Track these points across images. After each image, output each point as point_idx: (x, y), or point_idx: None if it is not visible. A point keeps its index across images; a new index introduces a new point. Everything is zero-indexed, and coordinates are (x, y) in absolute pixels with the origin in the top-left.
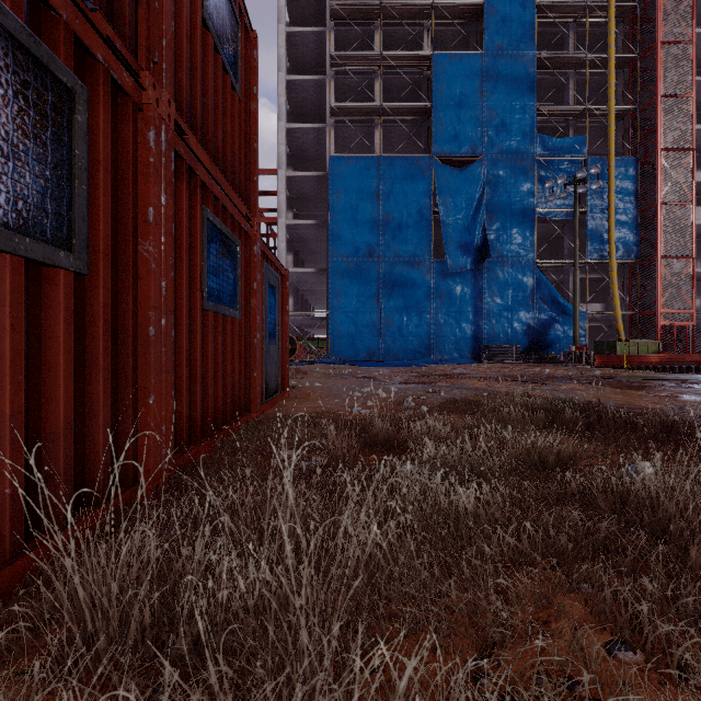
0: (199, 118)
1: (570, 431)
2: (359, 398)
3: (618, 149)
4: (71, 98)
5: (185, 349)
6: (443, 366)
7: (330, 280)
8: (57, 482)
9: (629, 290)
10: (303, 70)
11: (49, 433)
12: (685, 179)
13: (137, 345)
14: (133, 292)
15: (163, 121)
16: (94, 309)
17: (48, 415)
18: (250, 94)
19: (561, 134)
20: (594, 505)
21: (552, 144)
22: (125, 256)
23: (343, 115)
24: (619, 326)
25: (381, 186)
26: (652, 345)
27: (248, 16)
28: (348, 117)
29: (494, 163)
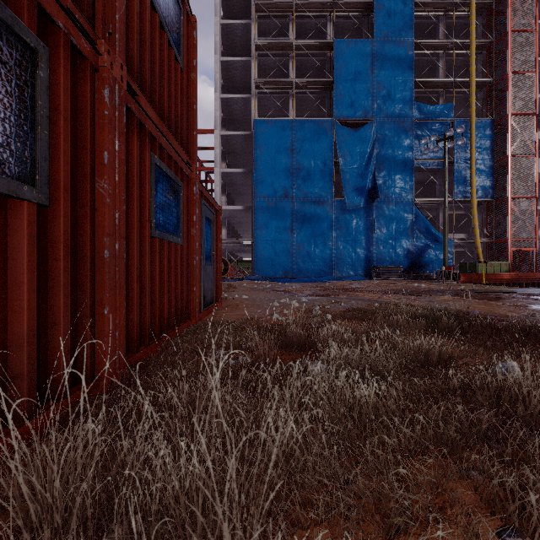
0: (148, 82)
1: (446, 334)
2: (277, 307)
3: (478, 114)
4: (34, 56)
5: (136, 269)
6: (342, 282)
7: (254, 216)
8: (21, 382)
9: (486, 223)
10: (234, 53)
11: (14, 340)
12: (529, 137)
13: (94, 265)
14: (90, 222)
15: (117, 81)
16: (56, 235)
17: (13, 325)
18: (190, 66)
19: (433, 102)
20: (473, 399)
21: (427, 109)
22: (83, 192)
23: (264, 88)
24: (479, 251)
25: (294, 143)
26: (504, 266)
27: (188, 4)
28: (269, 89)
29: (382, 125)
